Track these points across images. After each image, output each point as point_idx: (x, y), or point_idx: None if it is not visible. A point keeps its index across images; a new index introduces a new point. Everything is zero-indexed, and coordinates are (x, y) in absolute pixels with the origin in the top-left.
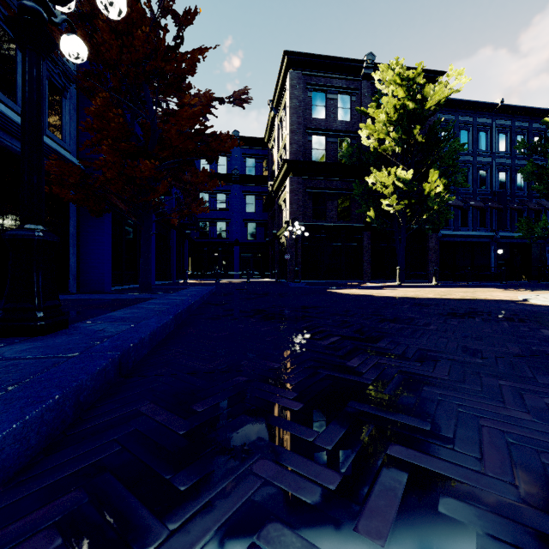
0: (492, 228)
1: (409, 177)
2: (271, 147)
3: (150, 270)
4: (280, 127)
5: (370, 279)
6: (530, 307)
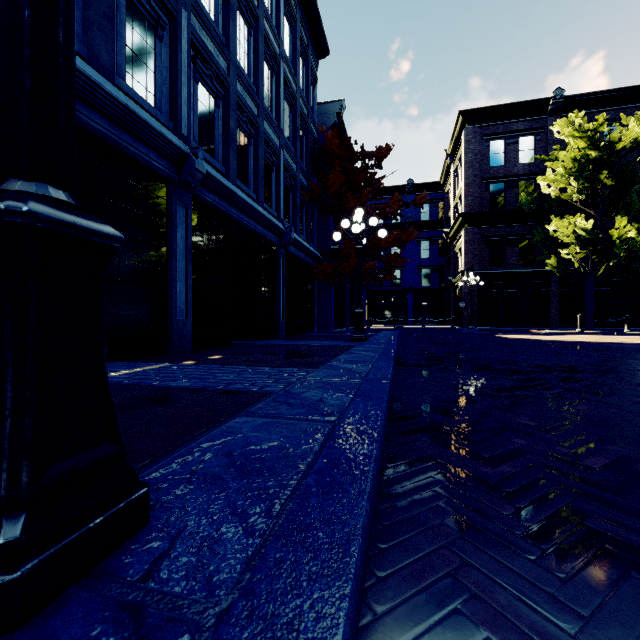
0: None
1: (589, 227)
2: (447, 191)
3: None
4: (455, 175)
5: (558, 326)
6: (635, 346)
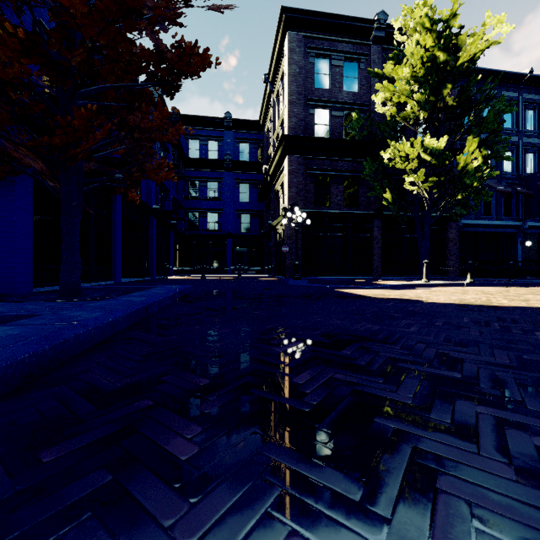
0: (519, 217)
1: (442, 146)
2: (267, 130)
3: (77, 263)
4: (276, 104)
5: (381, 275)
6: None
